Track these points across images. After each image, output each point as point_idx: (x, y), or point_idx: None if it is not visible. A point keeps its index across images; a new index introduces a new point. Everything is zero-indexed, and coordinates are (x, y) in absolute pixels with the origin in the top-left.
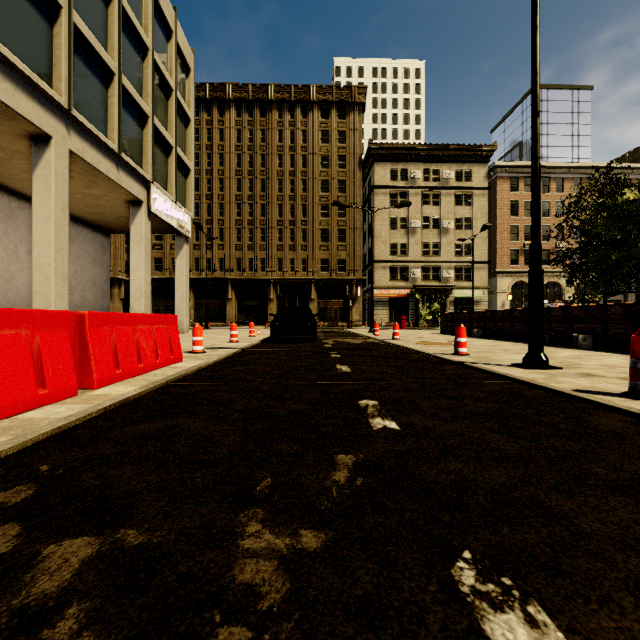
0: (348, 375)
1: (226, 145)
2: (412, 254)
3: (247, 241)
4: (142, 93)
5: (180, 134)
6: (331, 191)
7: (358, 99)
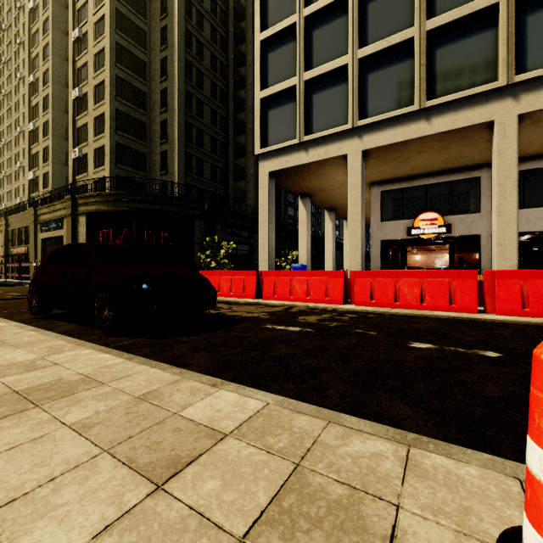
0: None
1: None
2: None
3: None
4: None
5: None
6: None
7: None
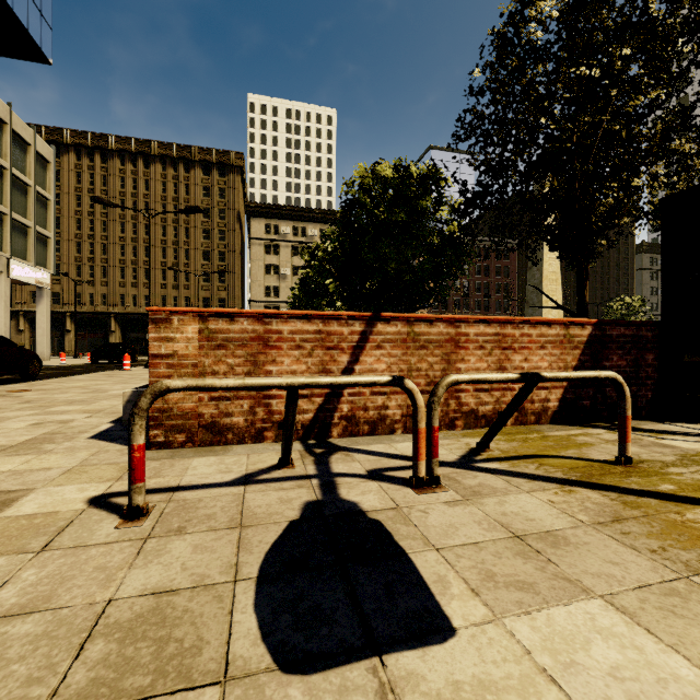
0: (70, 370)
1: (109, 190)
2: (283, 296)
3: (131, 279)
4: (3, 198)
5: (41, 213)
6: (212, 239)
7: (236, 162)
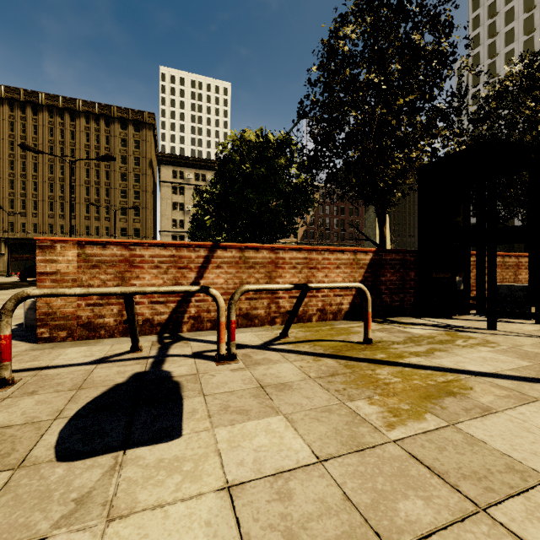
0: None
1: (40, 138)
2: (187, 227)
3: (59, 212)
4: None
5: None
6: (128, 181)
7: (149, 121)
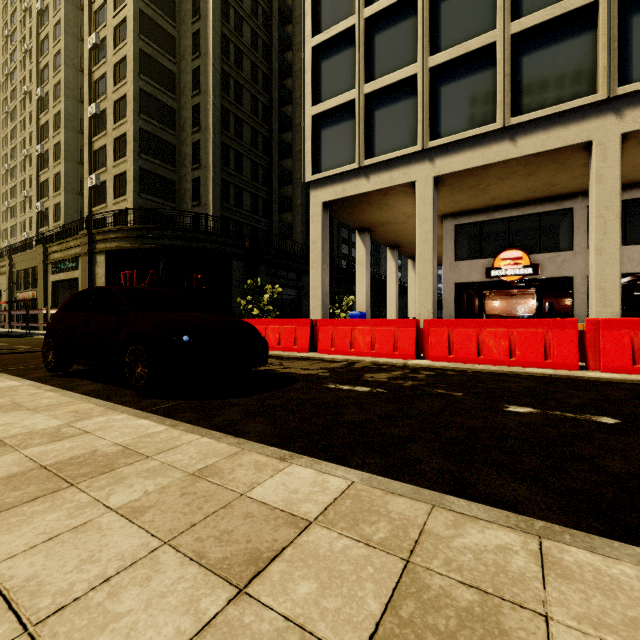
0: None
1: None
2: None
3: None
4: None
5: None
6: None
7: None
